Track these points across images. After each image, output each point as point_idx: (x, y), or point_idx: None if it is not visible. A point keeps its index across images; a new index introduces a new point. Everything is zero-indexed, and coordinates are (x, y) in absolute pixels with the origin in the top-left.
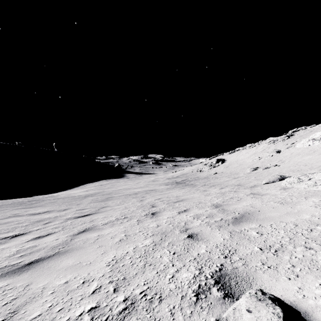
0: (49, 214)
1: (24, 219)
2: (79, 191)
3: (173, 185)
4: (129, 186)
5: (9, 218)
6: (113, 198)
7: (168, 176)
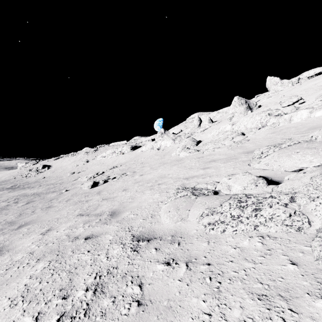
0: None
1: None
2: None
3: (11, 190)
4: None
5: None
6: None
7: None
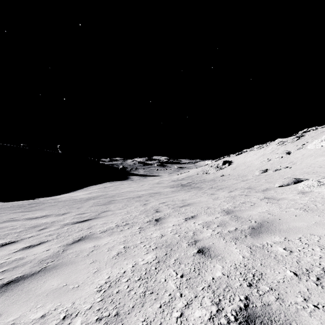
0: (47, 219)
1: (20, 225)
2: (82, 193)
3: (179, 188)
4: (132, 188)
5: (4, 223)
6: (115, 202)
7: (173, 178)
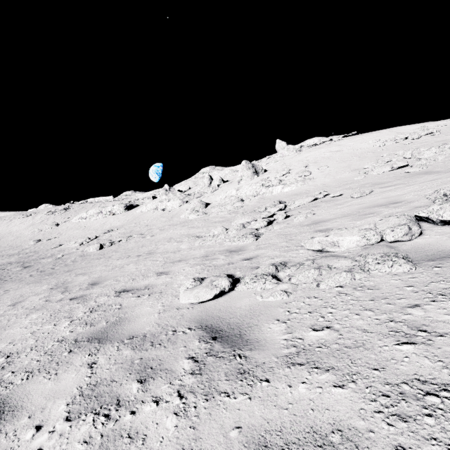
0: None
1: None
2: None
3: None
4: None
5: None
6: None
7: None
